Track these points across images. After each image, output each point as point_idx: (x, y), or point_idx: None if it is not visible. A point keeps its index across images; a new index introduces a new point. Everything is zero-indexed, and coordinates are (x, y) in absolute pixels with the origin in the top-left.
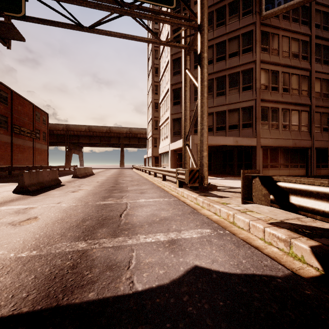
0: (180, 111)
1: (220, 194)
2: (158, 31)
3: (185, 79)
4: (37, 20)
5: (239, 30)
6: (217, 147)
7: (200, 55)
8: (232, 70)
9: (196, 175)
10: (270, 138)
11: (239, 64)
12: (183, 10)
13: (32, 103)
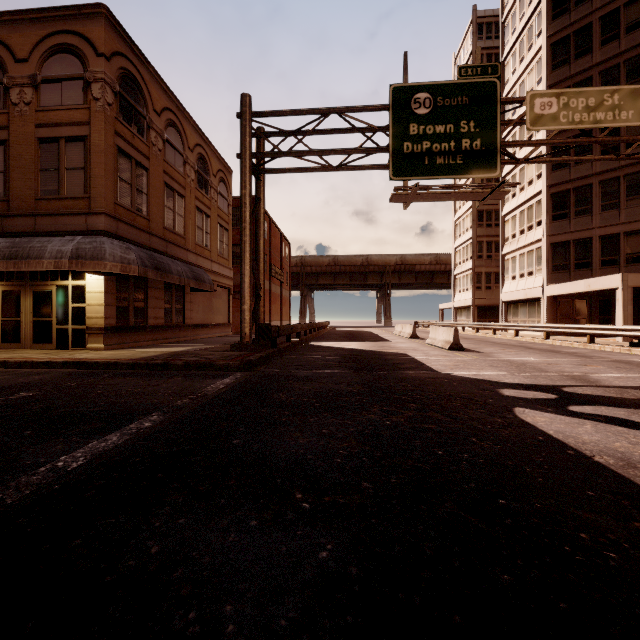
0: (569, 229)
1: None
2: None
3: None
4: None
5: None
6: (639, 289)
7: None
8: None
9: None
10: None
11: None
12: (574, 58)
13: (280, 231)
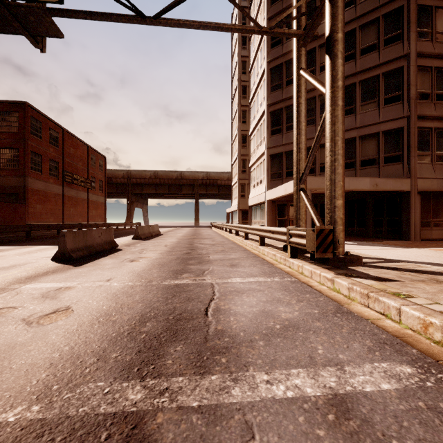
0: (282, 142)
1: (374, 272)
2: (247, 35)
3: (298, 86)
4: (83, 14)
5: (378, 9)
6: None
7: (330, 38)
8: (366, 73)
9: (328, 239)
10: (433, 177)
11: (378, 63)
12: None
13: (86, 144)
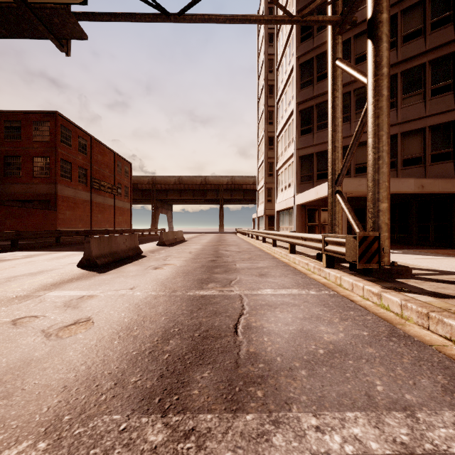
0: (312, 143)
1: (429, 286)
2: (274, 31)
3: (334, 78)
4: (108, 16)
5: None
6: None
7: (372, 20)
8: (409, 63)
9: (372, 247)
10: None
11: (424, 50)
12: None
13: (113, 151)
